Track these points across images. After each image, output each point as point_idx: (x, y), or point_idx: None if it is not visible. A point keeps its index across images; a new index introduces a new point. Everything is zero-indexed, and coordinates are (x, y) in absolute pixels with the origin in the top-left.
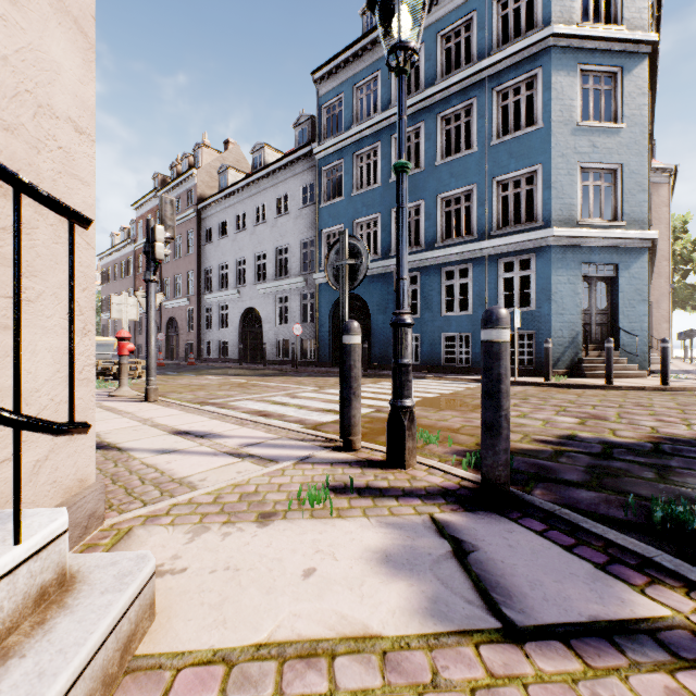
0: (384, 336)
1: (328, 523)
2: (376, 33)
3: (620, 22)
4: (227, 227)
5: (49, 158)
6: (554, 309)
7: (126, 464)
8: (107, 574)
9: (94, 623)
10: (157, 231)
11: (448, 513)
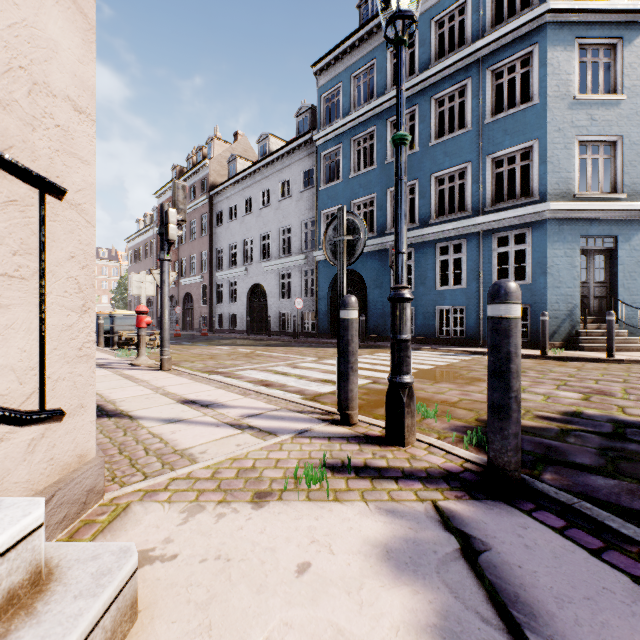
0: (380, 309)
1: (325, 507)
2: (372, 23)
3: None
4: (236, 211)
5: (45, 135)
6: (550, 282)
7: (134, 433)
8: (85, 572)
9: None
10: (170, 214)
11: (453, 501)
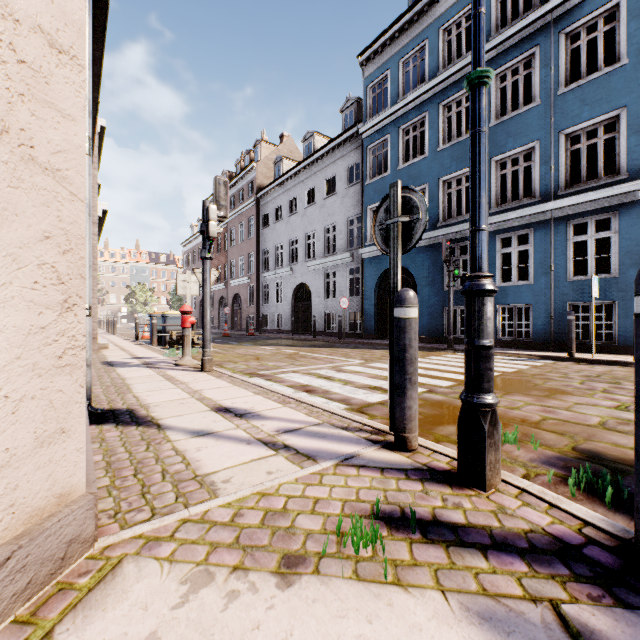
0: (431, 308)
1: (381, 597)
2: (423, 2)
3: None
4: (282, 212)
5: (1, 71)
6: None
7: (157, 448)
8: None
9: None
10: (210, 210)
11: (587, 607)
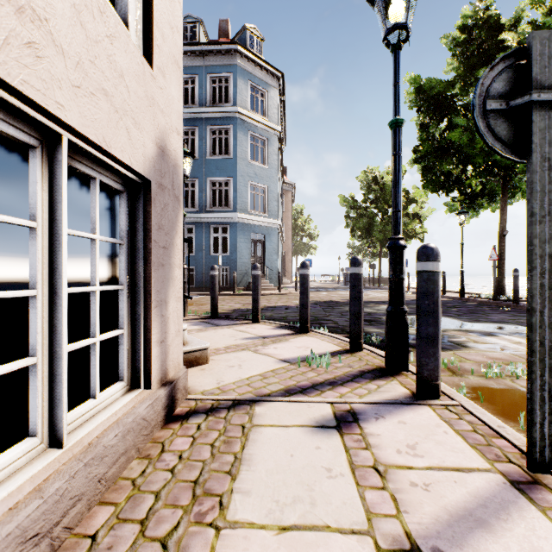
0: None
1: None
2: None
3: (267, 116)
4: None
5: None
6: (238, 255)
7: None
8: None
9: None
10: None
11: (203, 320)
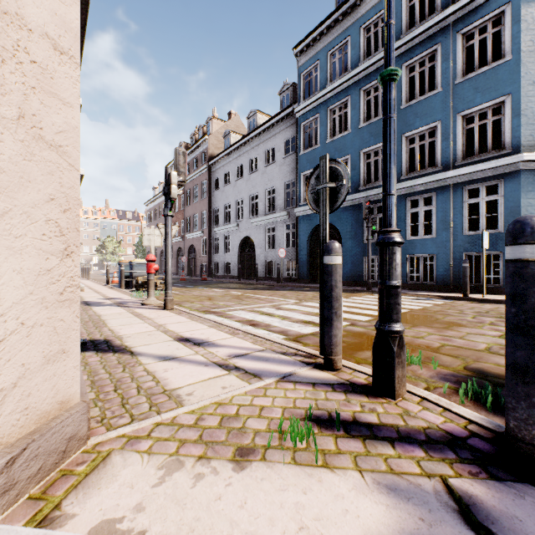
0: (353, 258)
1: (313, 475)
2: (347, 5)
3: None
4: (230, 177)
5: (18, 70)
6: None
7: (131, 370)
8: None
9: None
10: (172, 176)
11: (467, 480)
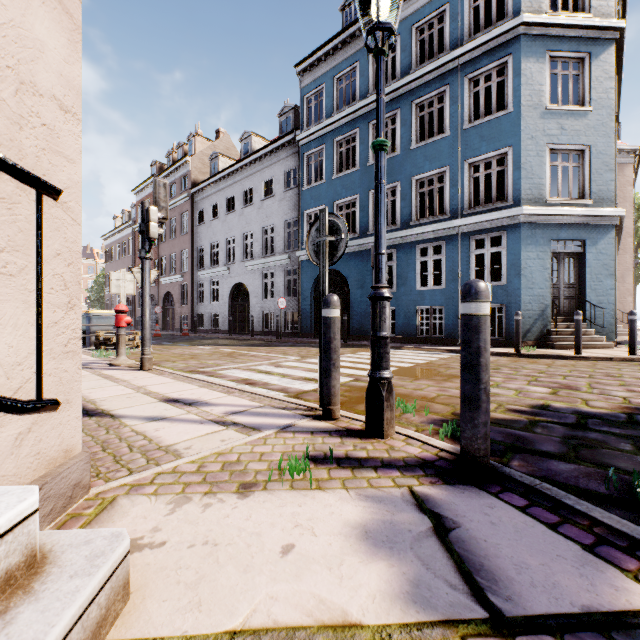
0: (362, 309)
1: (308, 495)
2: (355, 27)
3: (587, 10)
4: (218, 209)
5: (32, 134)
6: (523, 283)
7: (117, 431)
8: (78, 555)
9: (57, 614)
10: (151, 211)
11: (427, 486)
